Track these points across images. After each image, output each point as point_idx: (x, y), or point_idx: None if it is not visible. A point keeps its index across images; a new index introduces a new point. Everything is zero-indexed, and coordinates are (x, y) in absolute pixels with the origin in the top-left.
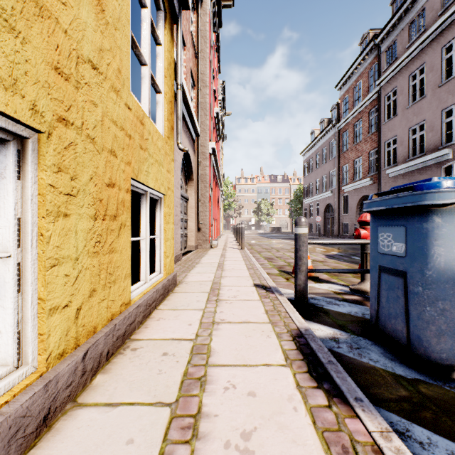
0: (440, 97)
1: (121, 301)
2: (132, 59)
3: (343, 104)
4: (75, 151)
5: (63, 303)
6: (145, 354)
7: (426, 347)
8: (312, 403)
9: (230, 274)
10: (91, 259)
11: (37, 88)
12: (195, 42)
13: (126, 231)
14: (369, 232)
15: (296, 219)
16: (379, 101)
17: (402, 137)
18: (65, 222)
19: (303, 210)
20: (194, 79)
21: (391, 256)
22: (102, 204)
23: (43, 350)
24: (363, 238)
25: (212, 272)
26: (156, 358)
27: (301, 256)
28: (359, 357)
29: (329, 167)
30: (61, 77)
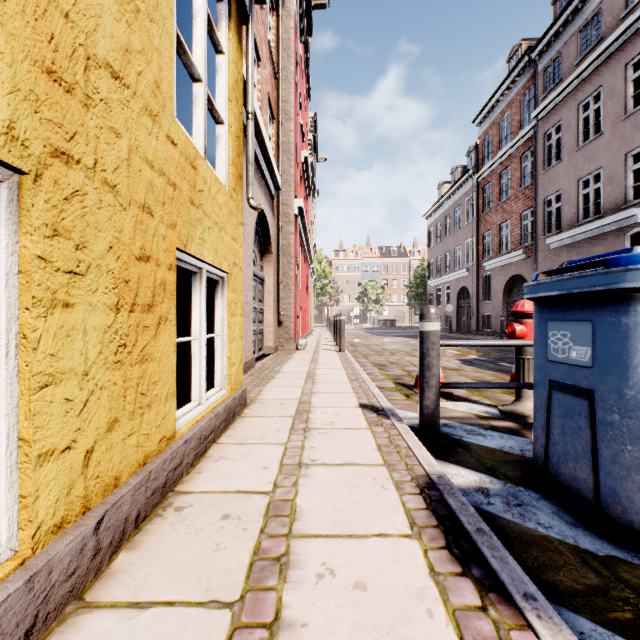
0: (623, 135)
1: (161, 434)
2: (182, 75)
3: (483, 145)
4: (82, 204)
5: (62, 444)
6: (195, 517)
7: (627, 506)
8: (456, 602)
9: (325, 388)
10: (110, 373)
11: (15, 100)
12: (275, 56)
13: (169, 328)
14: (528, 329)
15: (423, 309)
16: (535, 141)
17: (568, 192)
18: (65, 315)
19: (427, 296)
20: (273, 108)
21: (568, 366)
22: (128, 287)
23: (26, 521)
24: (519, 337)
25: (299, 386)
26: (211, 524)
27: (430, 364)
28: (521, 521)
29: (464, 235)
30: (58, 86)
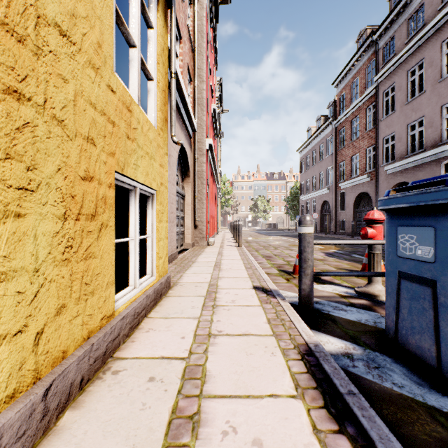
0: (440, 93)
1: (102, 313)
2: (123, 46)
3: (339, 101)
4: (33, 133)
5: (14, 329)
6: (128, 379)
7: None
8: None
9: (228, 274)
10: (58, 269)
11: None
12: (192, 36)
13: (109, 232)
14: (377, 231)
15: (301, 217)
16: (376, 97)
17: (400, 133)
18: (17, 224)
19: (299, 207)
20: (191, 74)
21: (415, 261)
22: (74, 201)
23: None
24: (370, 237)
25: (209, 272)
26: (140, 385)
27: (306, 258)
28: (380, 381)
29: (326, 164)
30: (11, 36)
